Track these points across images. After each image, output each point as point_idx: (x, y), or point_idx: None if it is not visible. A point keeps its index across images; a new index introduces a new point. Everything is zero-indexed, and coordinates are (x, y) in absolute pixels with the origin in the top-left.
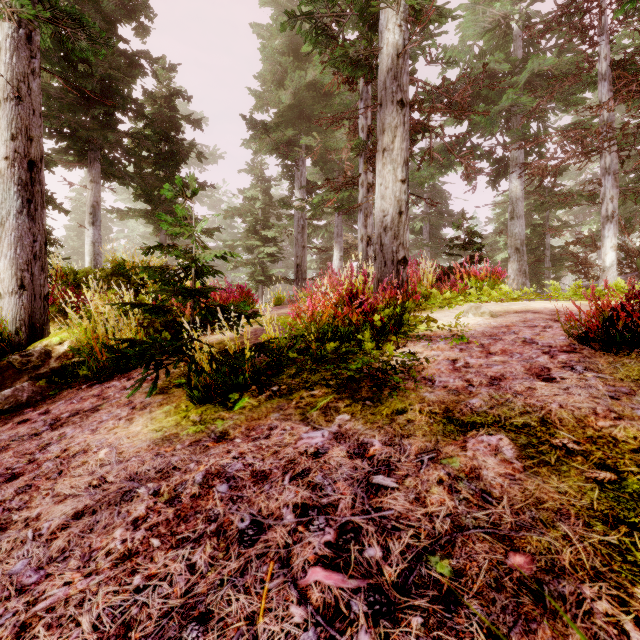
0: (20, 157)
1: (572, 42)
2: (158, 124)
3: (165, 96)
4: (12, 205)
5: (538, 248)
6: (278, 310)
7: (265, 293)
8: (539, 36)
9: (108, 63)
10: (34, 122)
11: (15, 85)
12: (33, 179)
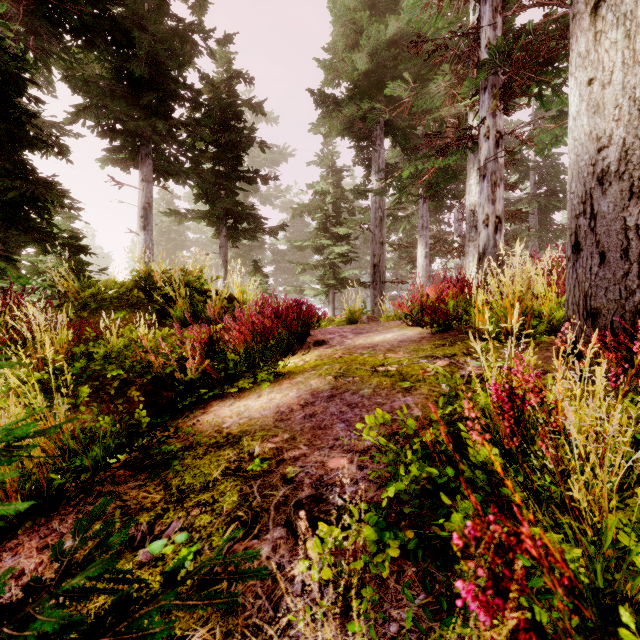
0: None
1: None
2: (216, 112)
3: (224, 81)
4: None
5: None
6: (354, 339)
7: (336, 295)
8: None
9: (151, 35)
10: None
11: None
12: None
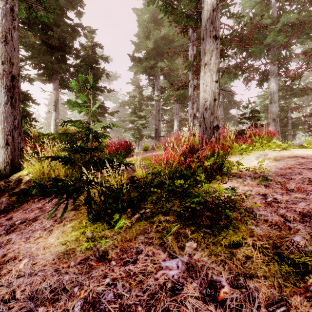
0: (6, 73)
1: (305, 6)
2: (87, 60)
3: (90, 46)
4: (2, 100)
5: (284, 119)
6: (146, 154)
7: (140, 143)
8: (286, 4)
9: (61, 29)
10: (14, 55)
11: (4, 35)
12: (14, 85)
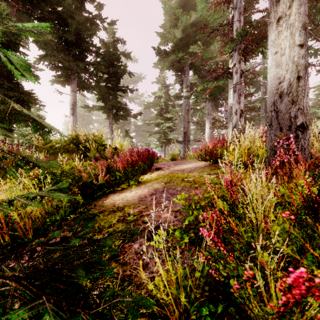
0: None
1: None
2: (107, 58)
3: (111, 42)
4: None
5: None
6: (174, 167)
7: (166, 147)
8: None
9: (77, 21)
10: None
11: None
12: None
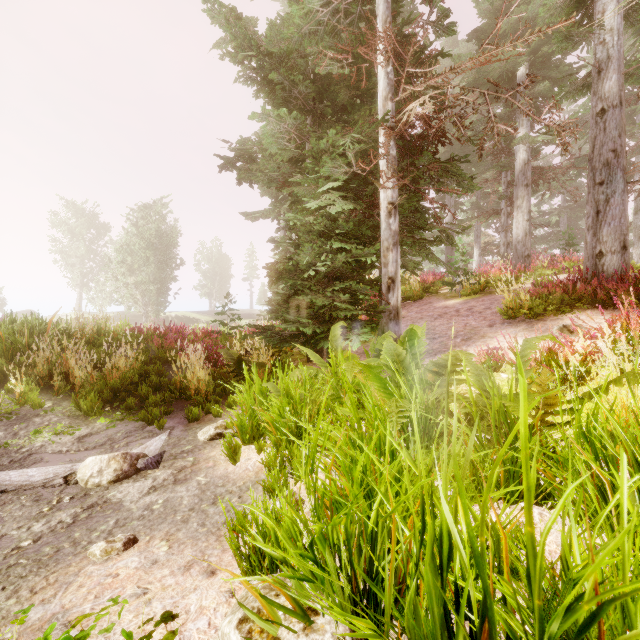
0: None
1: None
2: None
3: None
4: None
5: None
6: None
7: None
8: None
9: None
10: None
11: None
12: None
